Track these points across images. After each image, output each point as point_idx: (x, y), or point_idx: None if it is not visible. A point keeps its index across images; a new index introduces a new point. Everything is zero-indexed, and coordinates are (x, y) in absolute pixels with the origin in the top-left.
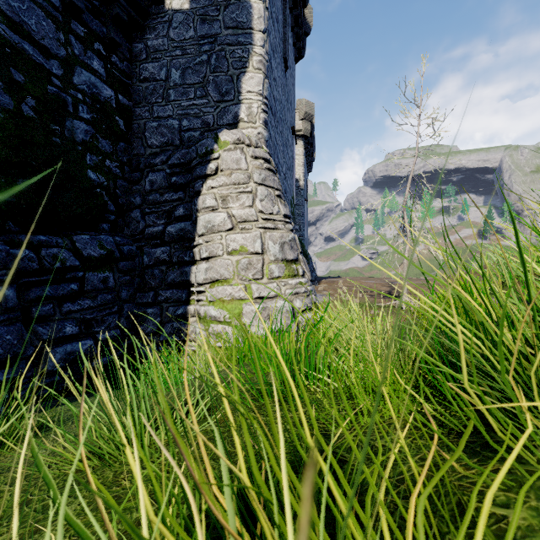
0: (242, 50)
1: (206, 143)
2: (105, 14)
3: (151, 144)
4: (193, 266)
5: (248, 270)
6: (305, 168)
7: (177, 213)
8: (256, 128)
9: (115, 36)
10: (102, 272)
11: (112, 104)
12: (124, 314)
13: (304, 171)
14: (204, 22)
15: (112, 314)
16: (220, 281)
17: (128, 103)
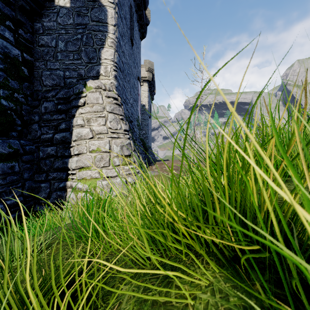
0: (101, 34)
1: (79, 87)
2: (13, 4)
3: (46, 84)
4: (70, 158)
5: (101, 161)
6: (149, 98)
7: (61, 127)
8: (109, 80)
9: (20, 18)
10: (10, 162)
11: (19, 59)
12: (26, 187)
13: (148, 100)
14: (79, 16)
15: (17, 188)
16: (85, 168)
17: (31, 59)
